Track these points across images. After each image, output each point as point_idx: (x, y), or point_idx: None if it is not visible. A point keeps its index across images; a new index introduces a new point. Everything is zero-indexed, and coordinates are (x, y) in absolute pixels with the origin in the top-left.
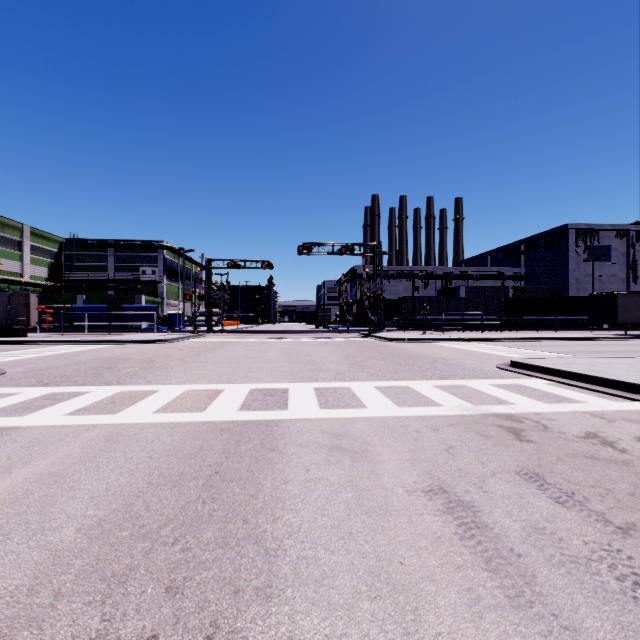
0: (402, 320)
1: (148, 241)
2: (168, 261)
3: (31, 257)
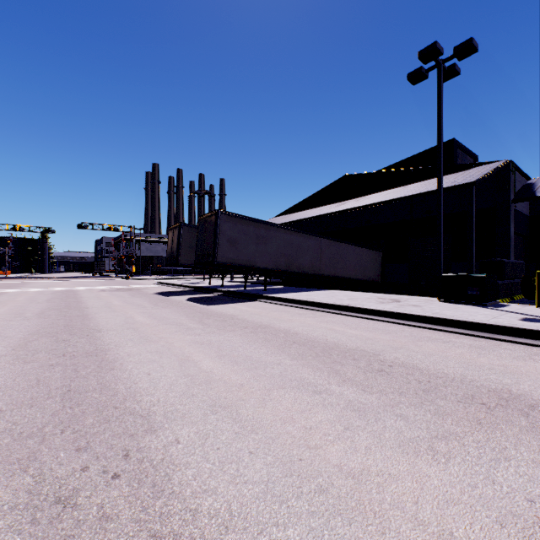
0: (152, 270)
1: None
2: None
3: None
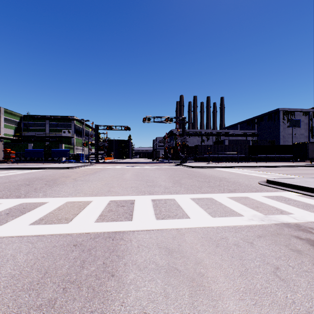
0: (196, 156)
1: (66, 116)
2: (77, 126)
3: (4, 124)
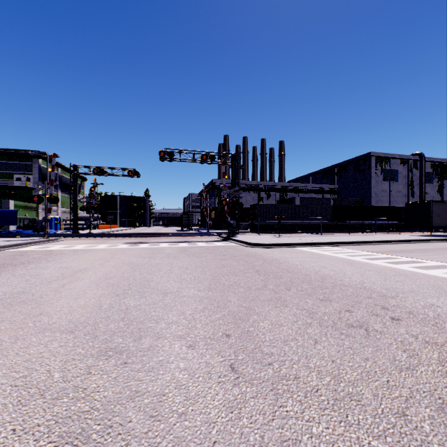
0: (254, 224)
1: (23, 150)
2: (45, 170)
3: None
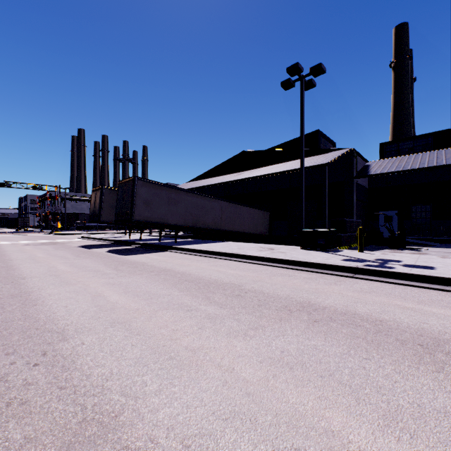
0: (78, 225)
1: None
2: None
3: None
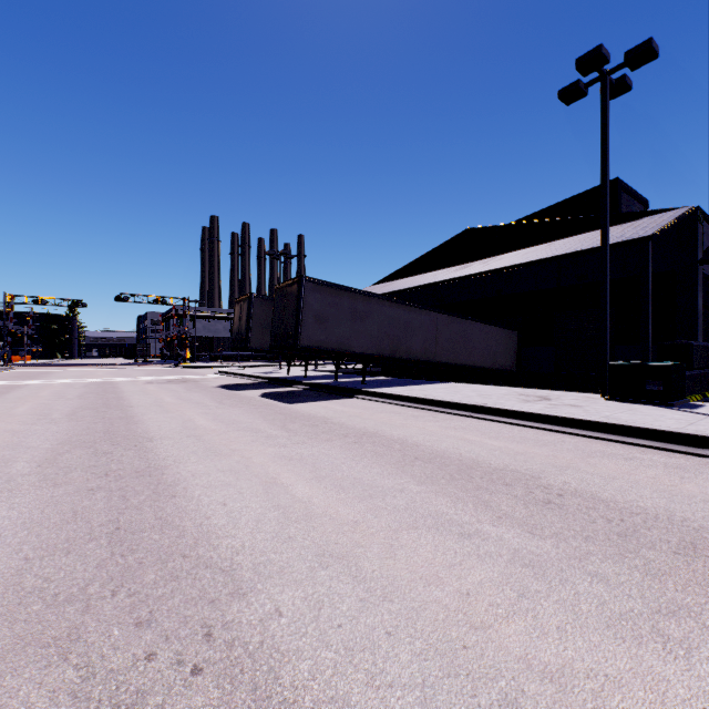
0: (212, 355)
1: None
2: None
3: None
